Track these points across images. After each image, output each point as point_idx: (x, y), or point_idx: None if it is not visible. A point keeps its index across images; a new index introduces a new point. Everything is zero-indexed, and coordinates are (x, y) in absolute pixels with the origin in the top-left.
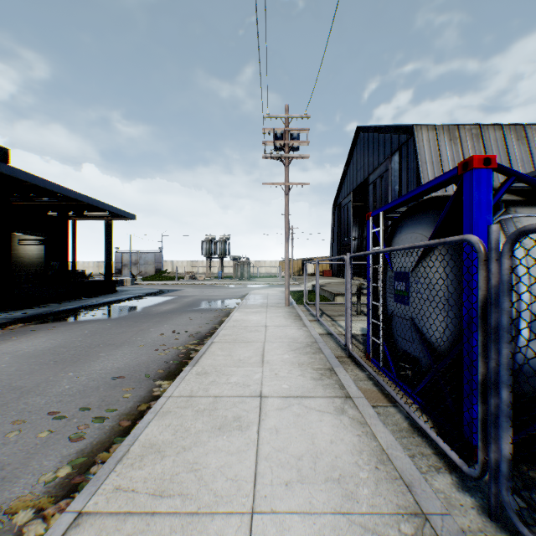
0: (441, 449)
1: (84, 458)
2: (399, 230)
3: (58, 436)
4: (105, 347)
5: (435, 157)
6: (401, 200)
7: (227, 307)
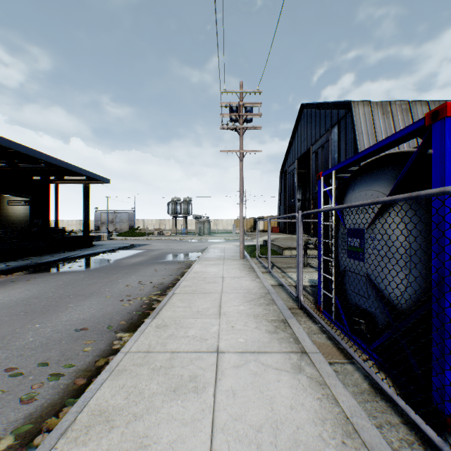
0: (413, 421)
1: (30, 425)
2: (352, 188)
3: (9, 397)
4: (74, 298)
5: (370, 129)
6: (355, 158)
7: (189, 260)
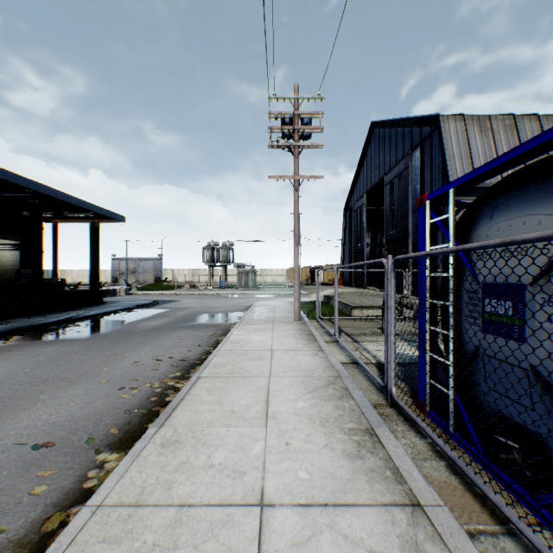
0: None
1: None
2: (488, 215)
3: None
4: (53, 384)
5: (464, 151)
6: (501, 161)
7: (226, 322)
